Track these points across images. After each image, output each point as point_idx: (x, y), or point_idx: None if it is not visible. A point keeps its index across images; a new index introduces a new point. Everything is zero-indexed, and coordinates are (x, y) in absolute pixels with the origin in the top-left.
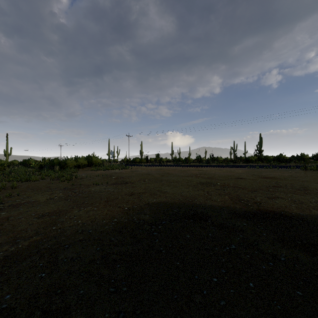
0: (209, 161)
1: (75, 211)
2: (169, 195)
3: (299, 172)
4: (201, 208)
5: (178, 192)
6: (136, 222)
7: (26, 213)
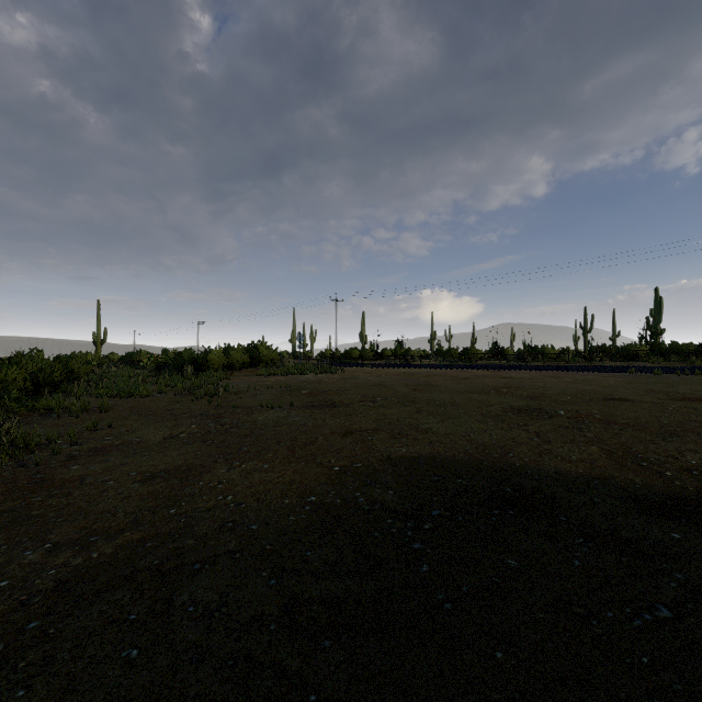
0: (524, 356)
1: (222, 471)
2: (438, 439)
3: None
4: (532, 478)
5: (459, 430)
6: (365, 508)
7: (120, 469)
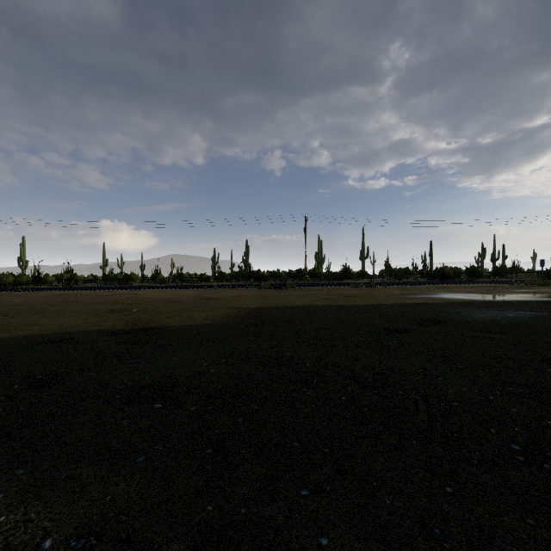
0: (165, 279)
1: None
2: (39, 328)
3: (250, 292)
4: (75, 334)
5: (59, 323)
6: None
7: None
